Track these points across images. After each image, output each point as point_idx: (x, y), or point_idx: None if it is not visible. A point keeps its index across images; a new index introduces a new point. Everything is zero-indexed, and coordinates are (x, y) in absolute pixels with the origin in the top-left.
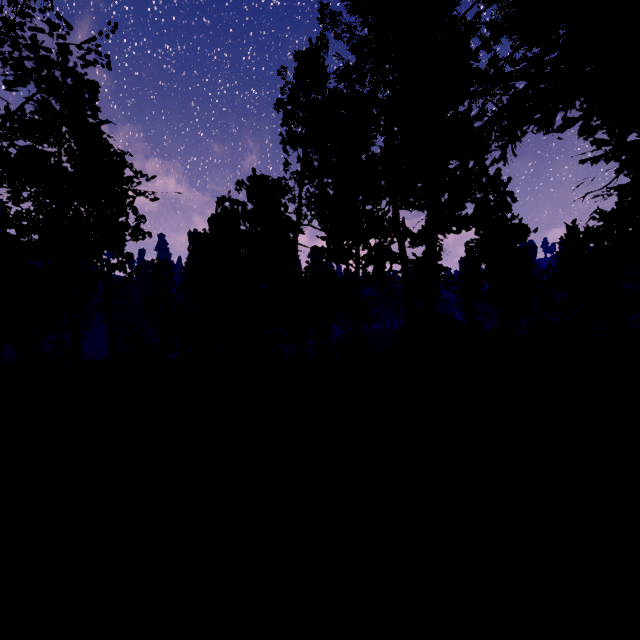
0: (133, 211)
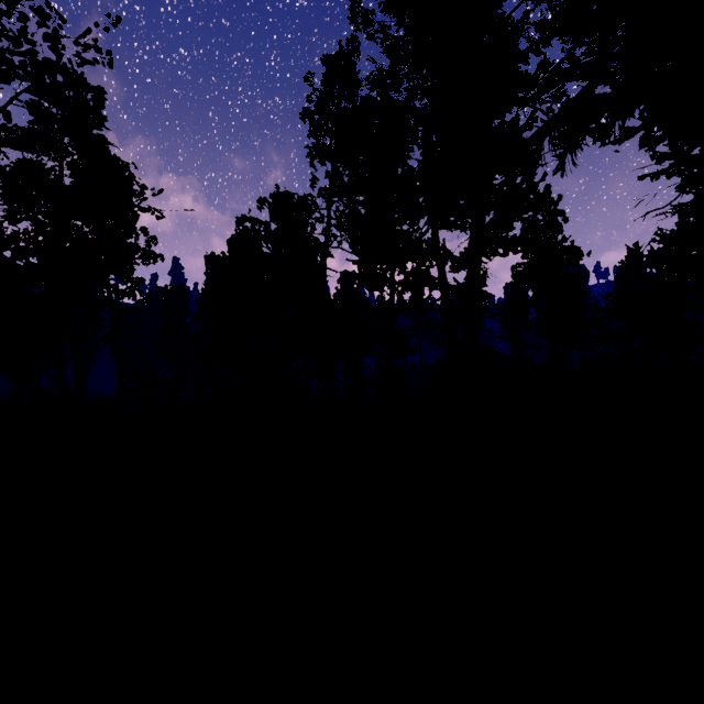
0: (143, 232)
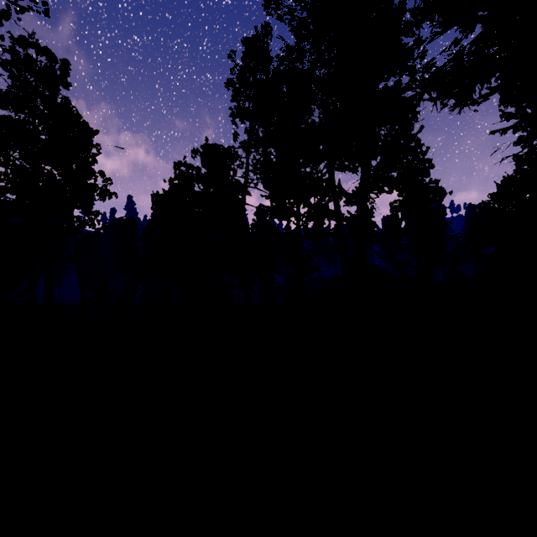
0: (101, 174)
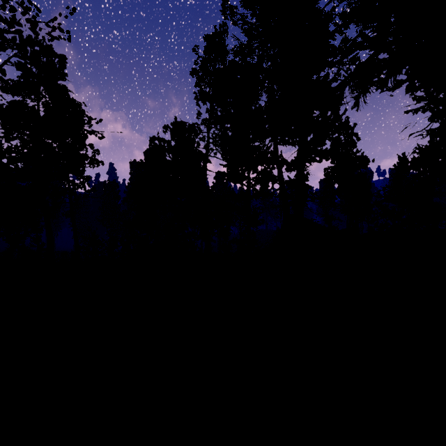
0: (90, 146)
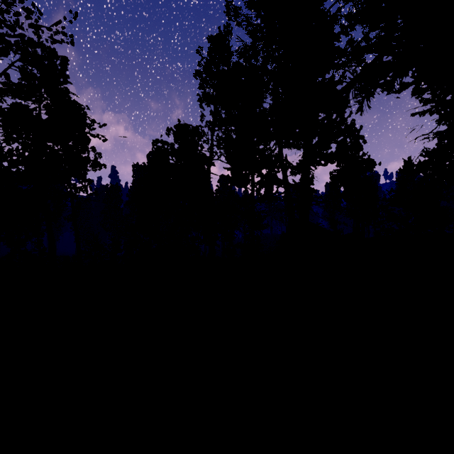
0: (93, 149)
